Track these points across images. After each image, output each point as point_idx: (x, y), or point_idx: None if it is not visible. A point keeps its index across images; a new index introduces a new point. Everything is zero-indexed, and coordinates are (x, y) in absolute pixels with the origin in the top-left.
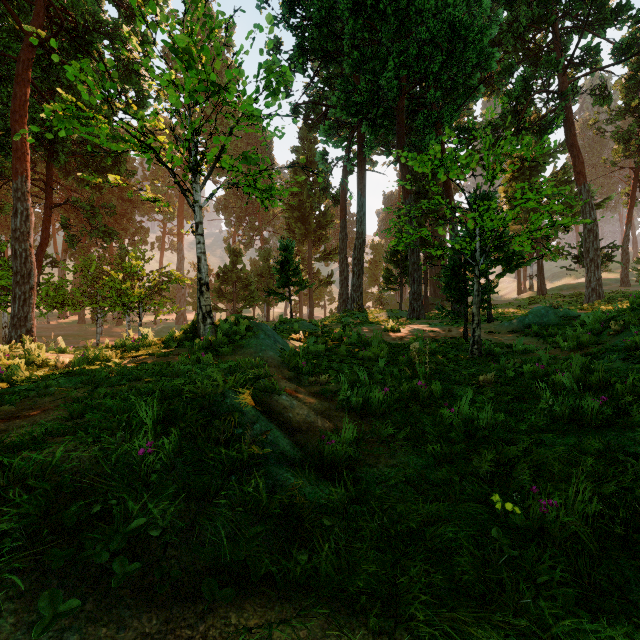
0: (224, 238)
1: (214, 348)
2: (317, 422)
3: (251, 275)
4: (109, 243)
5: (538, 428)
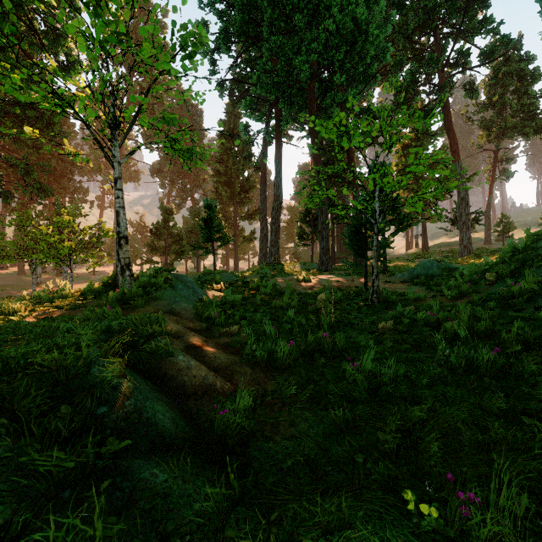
0: (159, 198)
1: (127, 300)
2: (216, 383)
3: (182, 231)
4: (44, 199)
5: (437, 380)
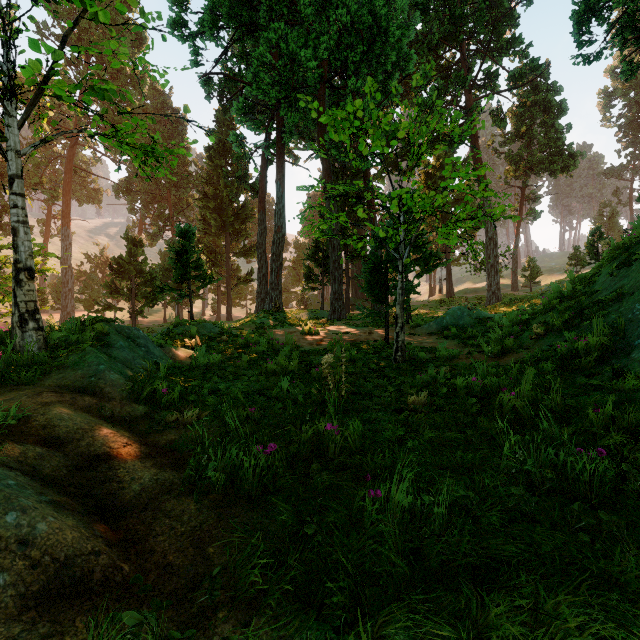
0: (128, 227)
1: (7, 371)
2: (89, 568)
3: (155, 269)
4: None
5: (514, 511)
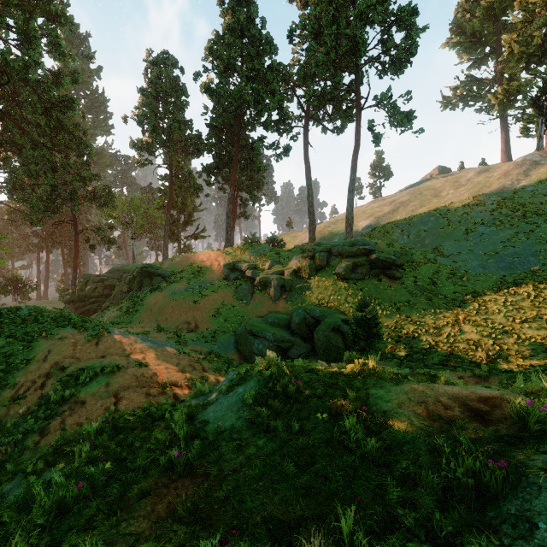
0: None
1: None
2: None
3: None
4: None
5: None
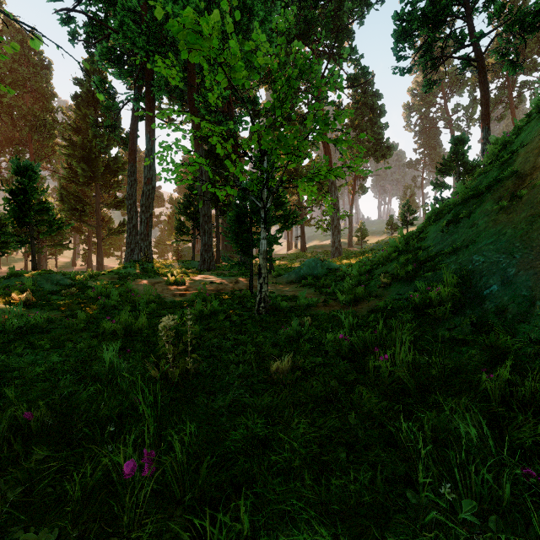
0: None
1: None
2: None
3: (5, 214)
4: None
5: None
